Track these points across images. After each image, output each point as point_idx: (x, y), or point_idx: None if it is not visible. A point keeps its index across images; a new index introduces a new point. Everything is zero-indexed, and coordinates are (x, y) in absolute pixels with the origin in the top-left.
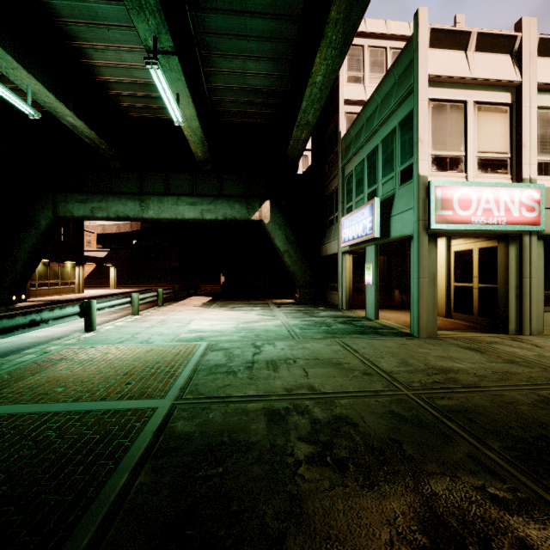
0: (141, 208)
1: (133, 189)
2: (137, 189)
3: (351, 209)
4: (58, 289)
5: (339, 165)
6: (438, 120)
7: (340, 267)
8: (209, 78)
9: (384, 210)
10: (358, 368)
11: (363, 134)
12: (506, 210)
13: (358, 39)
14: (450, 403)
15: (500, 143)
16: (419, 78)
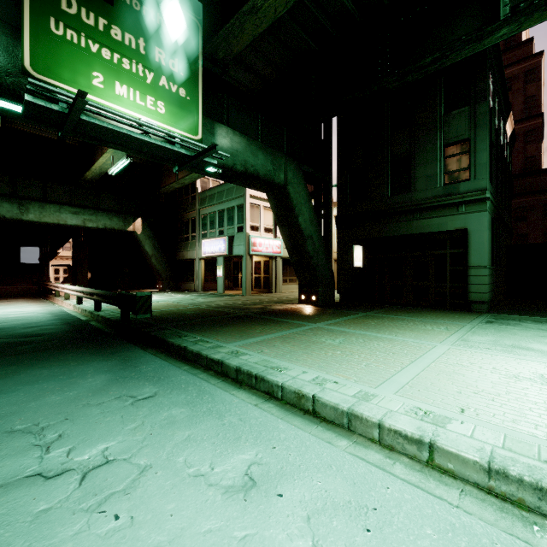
0: (20, 211)
1: (4, 190)
2: (9, 191)
3: (206, 235)
4: None
5: (197, 207)
6: (252, 211)
7: (198, 267)
8: None
9: (229, 242)
10: (236, 300)
11: (216, 199)
12: (272, 248)
13: None
14: (262, 301)
15: (270, 222)
16: (246, 195)
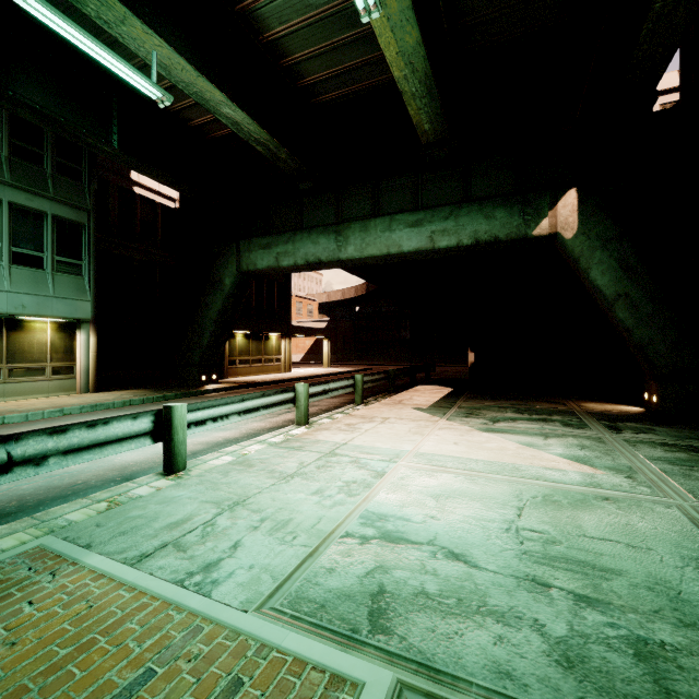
0: (337, 244)
1: (328, 219)
2: (333, 218)
3: None
4: (261, 367)
5: None
6: None
7: None
8: None
9: None
10: None
11: None
12: None
13: None
14: None
15: None
16: None
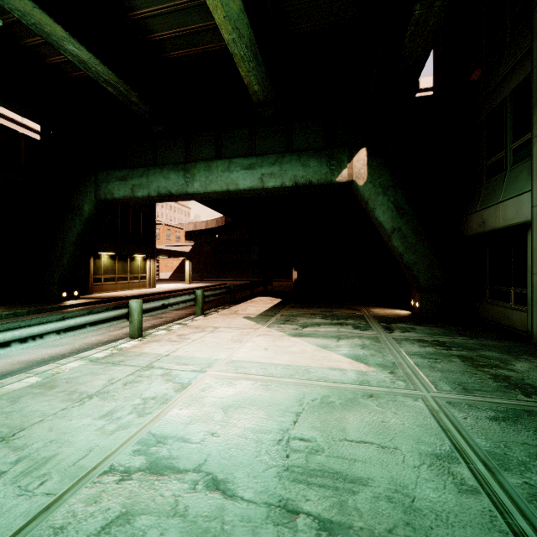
0: (185, 180)
1: (179, 158)
2: (183, 158)
3: None
4: (126, 283)
5: None
6: None
7: None
8: None
9: None
10: None
11: None
12: None
13: None
14: None
15: None
16: None
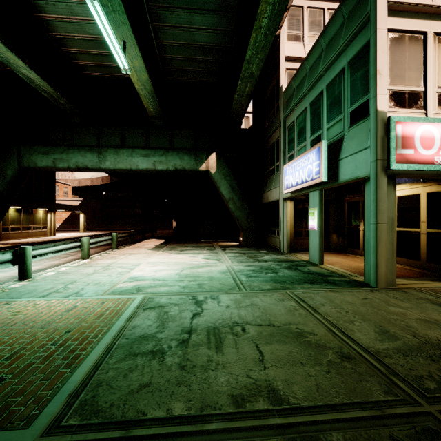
0: (99, 159)
1: (92, 142)
2: (95, 142)
3: (293, 157)
4: (30, 232)
5: (281, 117)
6: (396, 52)
7: (282, 213)
8: (158, 34)
9: (331, 154)
10: (329, 343)
11: (306, 82)
12: None
13: (298, 0)
14: None
15: None
16: (377, 4)
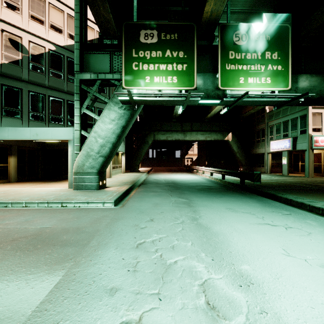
0: (184, 136)
1: (179, 129)
2: (180, 129)
3: (273, 138)
4: None
5: (266, 121)
6: (314, 118)
7: (266, 158)
8: None
9: (292, 141)
10: (303, 180)
11: (281, 114)
12: None
13: None
14: None
15: None
16: (309, 107)
